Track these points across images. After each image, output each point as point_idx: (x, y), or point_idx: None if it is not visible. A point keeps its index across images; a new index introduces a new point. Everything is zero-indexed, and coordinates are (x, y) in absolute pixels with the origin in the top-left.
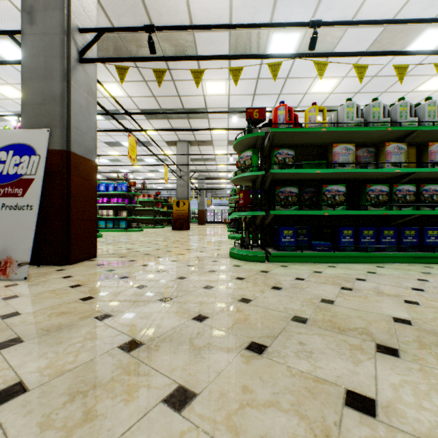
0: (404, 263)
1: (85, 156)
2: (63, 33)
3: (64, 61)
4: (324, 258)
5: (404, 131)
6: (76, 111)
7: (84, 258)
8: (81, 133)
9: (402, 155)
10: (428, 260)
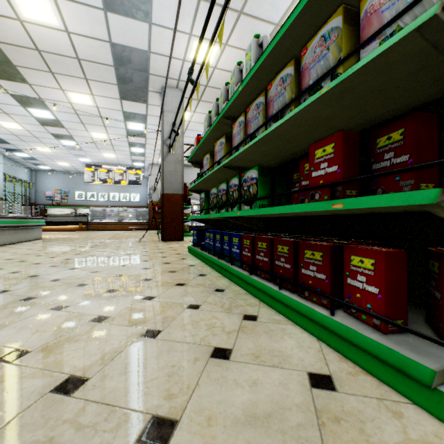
0: (216, 271)
1: (173, 193)
2: (162, 145)
3: (162, 156)
4: (197, 254)
5: (218, 125)
6: (168, 174)
7: (173, 240)
8: (171, 183)
9: (223, 150)
10: (225, 273)
